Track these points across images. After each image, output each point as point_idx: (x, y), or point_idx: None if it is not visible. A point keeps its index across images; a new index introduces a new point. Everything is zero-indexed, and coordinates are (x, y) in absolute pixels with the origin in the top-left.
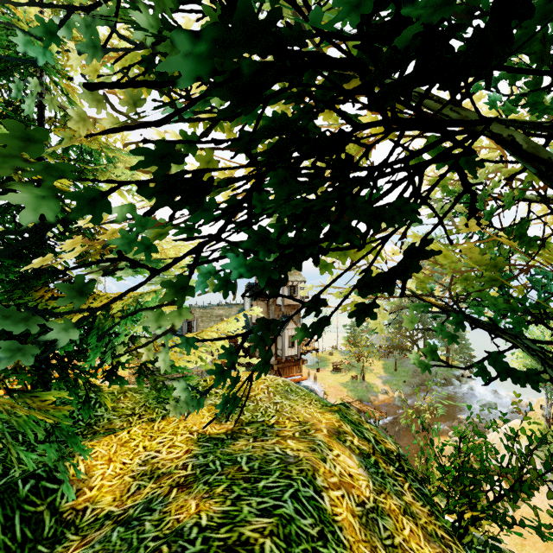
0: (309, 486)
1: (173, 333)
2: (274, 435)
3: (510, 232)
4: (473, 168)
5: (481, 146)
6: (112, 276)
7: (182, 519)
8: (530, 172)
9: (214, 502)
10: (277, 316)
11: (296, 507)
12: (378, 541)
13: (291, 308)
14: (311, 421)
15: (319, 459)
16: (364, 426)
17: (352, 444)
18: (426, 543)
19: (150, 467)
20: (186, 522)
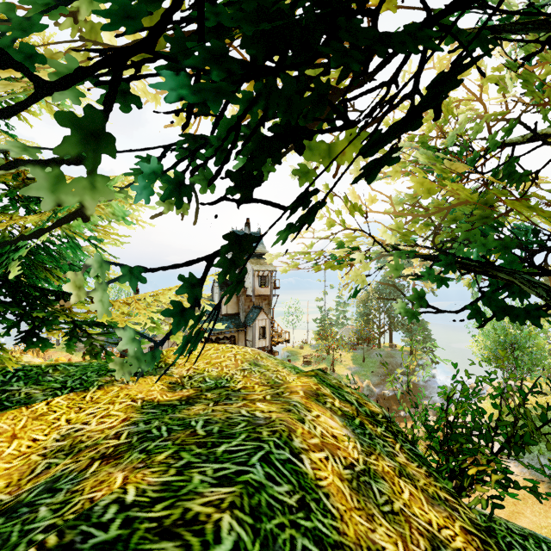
0: (284, 448)
1: (83, 220)
2: (240, 399)
3: (497, 173)
4: (483, 43)
5: (460, 99)
6: (28, 203)
7: (99, 498)
8: (530, 86)
9: (151, 472)
10: (248, 307)
11: (268, 472)
12: (374, 508)
13: (262, 299)
14: (285, 384)
15: (295, 419)
16: (344, 390)
17: (334, 406)
18: (430, 507)
19: (71, 441)
20: (100, 499)
